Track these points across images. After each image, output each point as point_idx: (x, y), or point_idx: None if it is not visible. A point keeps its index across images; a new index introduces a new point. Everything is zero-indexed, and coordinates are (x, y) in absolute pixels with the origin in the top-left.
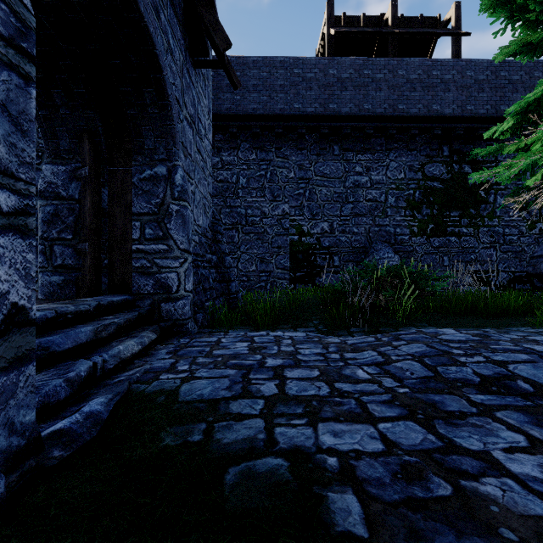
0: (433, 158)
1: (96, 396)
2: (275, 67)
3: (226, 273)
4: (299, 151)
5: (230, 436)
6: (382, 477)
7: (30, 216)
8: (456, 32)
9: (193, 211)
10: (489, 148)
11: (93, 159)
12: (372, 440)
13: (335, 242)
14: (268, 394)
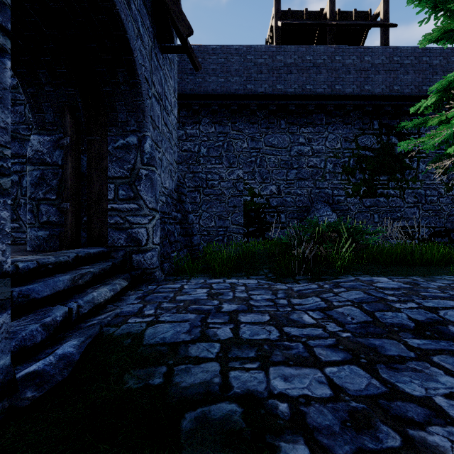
0: (365, 130)
1: (70, 339)
2: (231, 54)
3: (189, 228)
4: (252, 125)
5: (188, 380)
6: (331, 425)
7: (4, 177)
8: (384, 24)
9: (160, 175)
10: (415, 121)
11: (74, 130)
12: (319, 385)
13: (282, 202)
14: (224, 337)
